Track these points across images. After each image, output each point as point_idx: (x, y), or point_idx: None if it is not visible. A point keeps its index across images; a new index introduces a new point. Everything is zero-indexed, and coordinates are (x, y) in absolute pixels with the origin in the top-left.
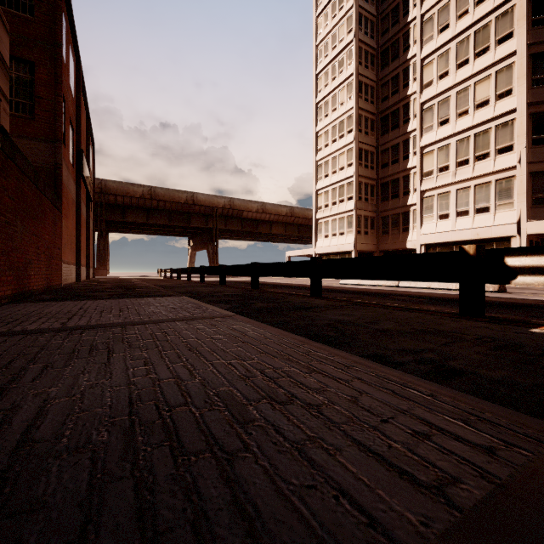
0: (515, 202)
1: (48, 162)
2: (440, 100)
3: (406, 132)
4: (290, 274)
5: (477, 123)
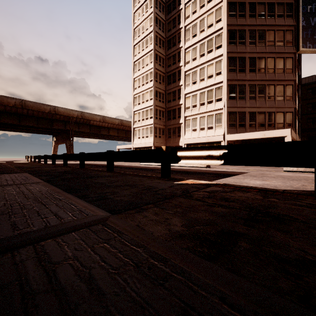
0: (223, 125)
1: None
2: (193, 71)
3: (179, 85)
4: (100, 159)
5: (208, 85)
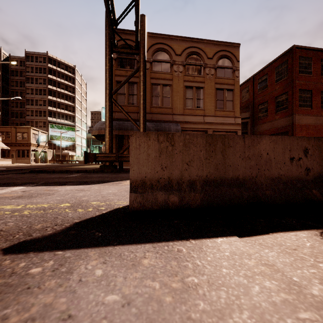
0: None
1: (291, 122)
2: None
3: None
4: None
5: None
